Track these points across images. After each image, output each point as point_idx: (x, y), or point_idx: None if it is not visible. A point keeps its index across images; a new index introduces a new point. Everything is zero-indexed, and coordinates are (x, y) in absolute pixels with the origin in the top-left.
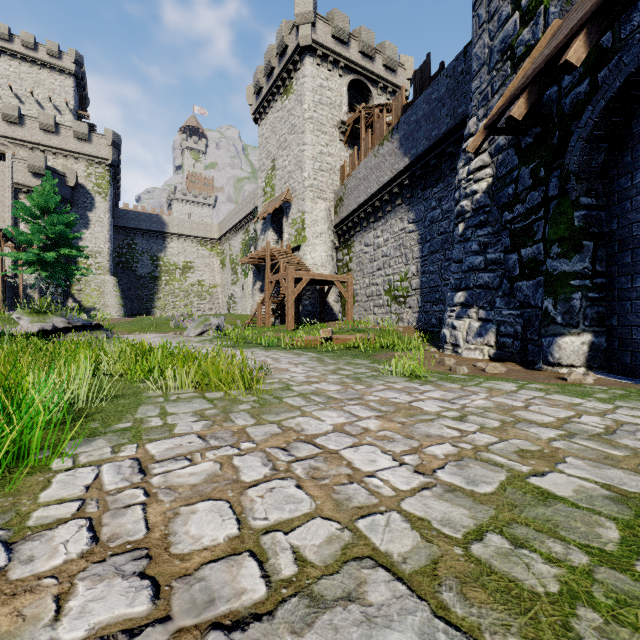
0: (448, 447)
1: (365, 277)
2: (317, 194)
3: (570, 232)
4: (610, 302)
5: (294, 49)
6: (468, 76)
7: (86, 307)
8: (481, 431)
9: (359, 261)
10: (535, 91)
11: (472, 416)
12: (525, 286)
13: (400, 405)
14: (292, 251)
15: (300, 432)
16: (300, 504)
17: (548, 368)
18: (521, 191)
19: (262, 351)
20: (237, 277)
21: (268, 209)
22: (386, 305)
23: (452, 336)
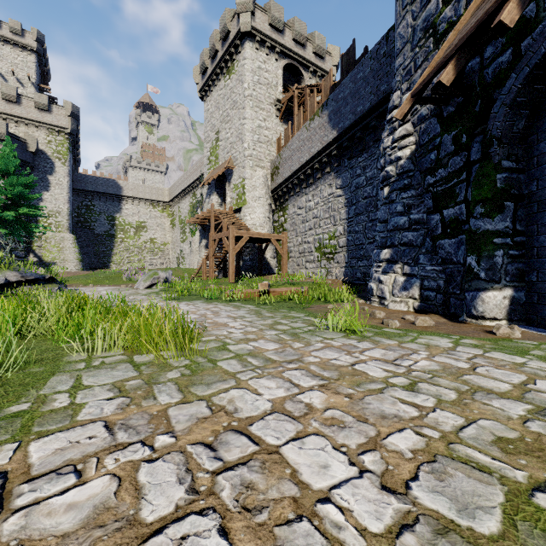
0: (412, 436)
1: (298, 236)
2: (256, 163)
3: (493, 193)
4: (529, 259)
5: (235, 34)
6: (390, 58)
7: (46, 262)
8: (440, 407)
9: (293, 222)
10: (463, 58)
11: (423, 383)
12: (447, 244)
13: (343, 369)
14: (234, 213)
15: (232, 414)
16: None
17: (472, 321)
18: (443, 156)
19: (204, 304)
20: (185, 235)
21: (212, 175)
22: (316, 261)
23: (379, 289)
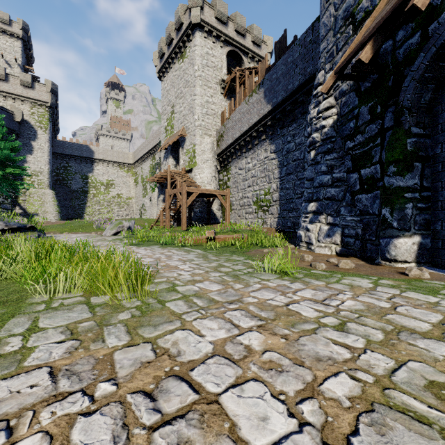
0: (347, 381)
1: (239, 192)
2: (204, 131)
3: (404, 155)
4: (434, 211)
5: (187, 25)
6: (315, 44)
7: (30, 213)
8: (370, 348)
9: (235, 180)
10: (379, 39)
11: (351, 323)
12: (364, 198)
13: (278, 309)
14: (186, 173)
15: (175, 358)
16: None
17: (386, 263)
18: (361, 124)
19: (159, 248)
20: (147, 191)
21: (169, 142)
22: (254, 212)
23: (306, 236)
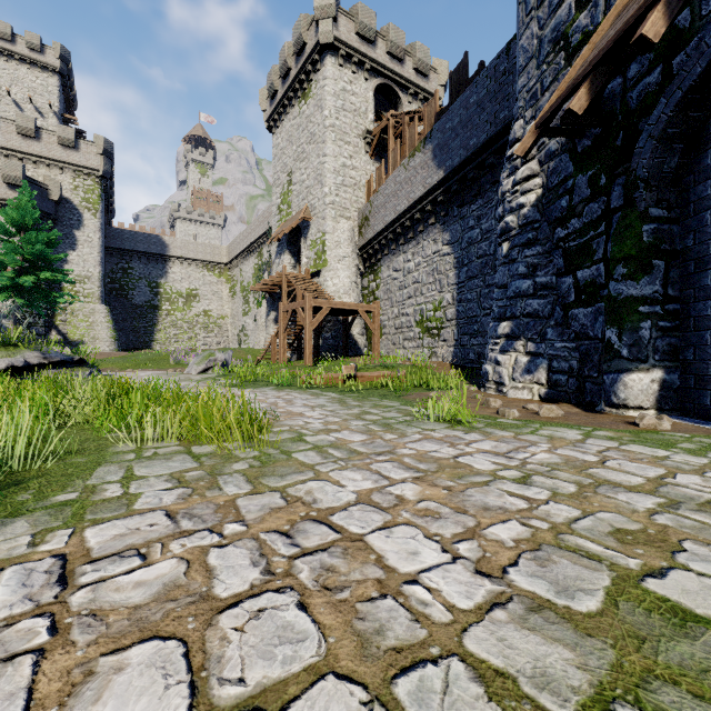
0: (516, 527)
1: (394, 306)
2: (339, 212)
3: (638, 249)
4: (684, 332)
5: (313, 47)
6: (511, 76)
7: (72, 340)
8: (555, 500)
9: (387, 288)
10: (598, 79)
11: (538, 477)
12: (582, 314)
13: (443, 461)
14: (311, 277)
15: (311, 505)
16: (301, 644)
17: (612, 410)
18: (577, 203)
19: (273, 391)
20: (249, 307)
21: (284, 229)
22: (418, 338)
23: (496, 373)
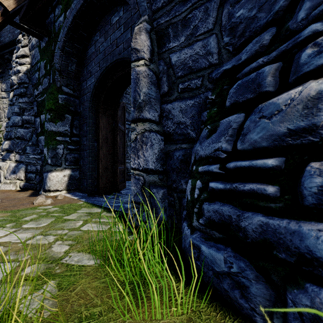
0: None
1: None
2: None
3: (56, 106)
4: (80, 151)
5: None
6: None
7: None
8: None
9: None
10: None
11: None
12: (42, 139)
13: None
14: None
15: None
16: None
17: (44, 193)
18: (41, 77)
19: None
20: None
21: None
22: None
23: None
